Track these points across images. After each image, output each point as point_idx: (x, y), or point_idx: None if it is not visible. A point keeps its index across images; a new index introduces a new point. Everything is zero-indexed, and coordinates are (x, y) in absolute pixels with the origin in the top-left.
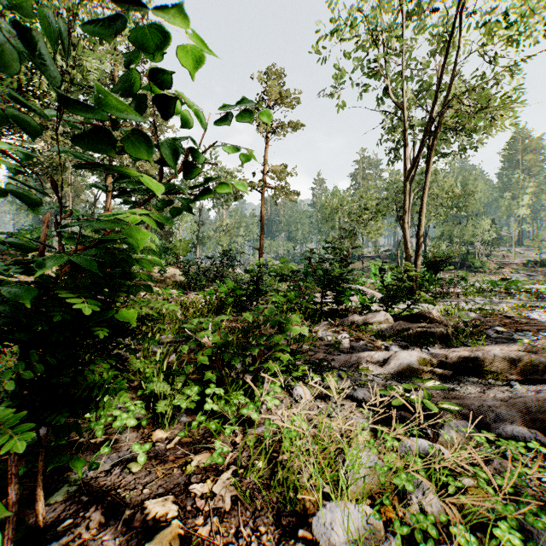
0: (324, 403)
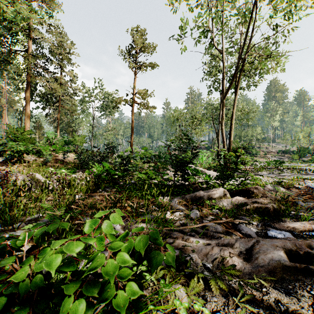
0: None
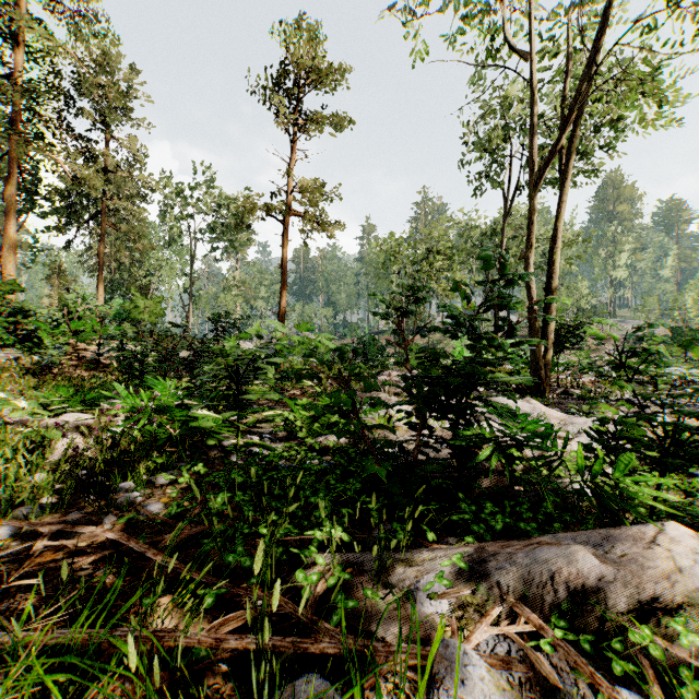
0: None
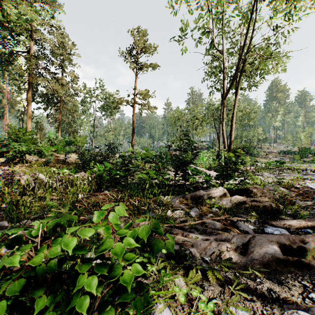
0: None
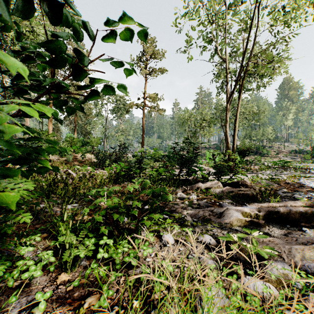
0: (183, 246)
